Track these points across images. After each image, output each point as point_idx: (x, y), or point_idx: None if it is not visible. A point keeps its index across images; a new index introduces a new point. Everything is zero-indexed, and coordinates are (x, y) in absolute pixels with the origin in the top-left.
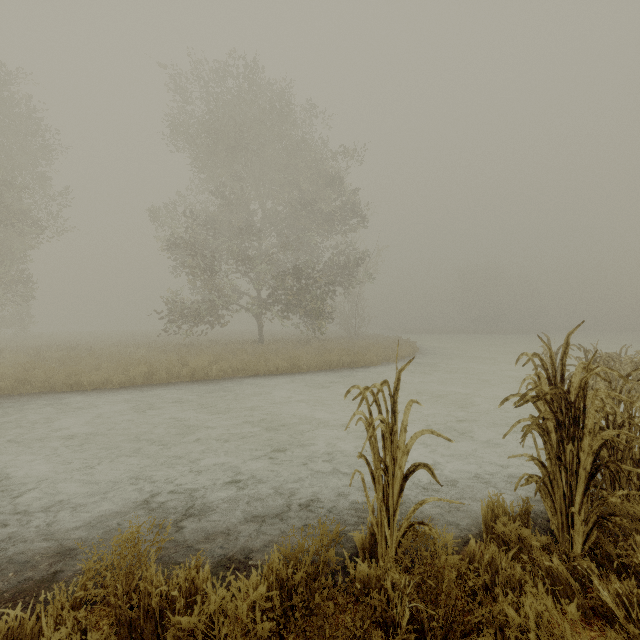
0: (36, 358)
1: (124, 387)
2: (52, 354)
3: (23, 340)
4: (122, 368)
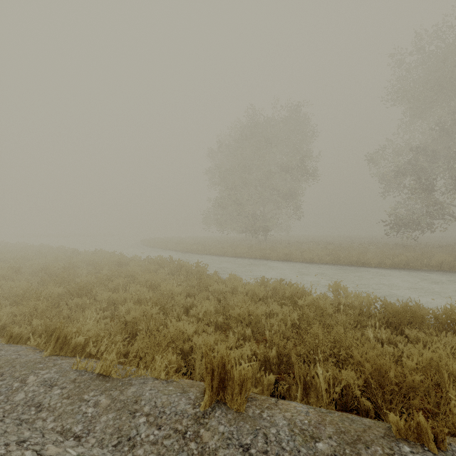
0: (323, 247)
1: (392, 268)
2: (327, 246)
3: (290, 238)
4: (385, 256)
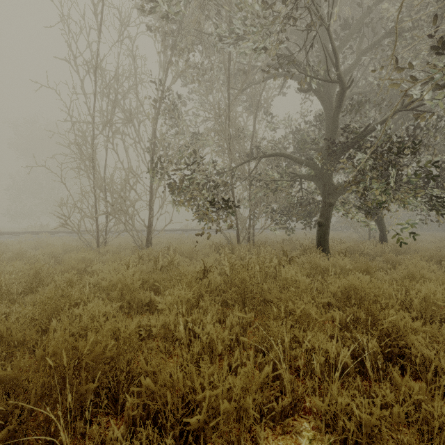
0: None
1: None
2: None
3: None
4: None
